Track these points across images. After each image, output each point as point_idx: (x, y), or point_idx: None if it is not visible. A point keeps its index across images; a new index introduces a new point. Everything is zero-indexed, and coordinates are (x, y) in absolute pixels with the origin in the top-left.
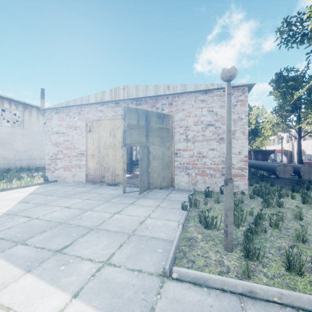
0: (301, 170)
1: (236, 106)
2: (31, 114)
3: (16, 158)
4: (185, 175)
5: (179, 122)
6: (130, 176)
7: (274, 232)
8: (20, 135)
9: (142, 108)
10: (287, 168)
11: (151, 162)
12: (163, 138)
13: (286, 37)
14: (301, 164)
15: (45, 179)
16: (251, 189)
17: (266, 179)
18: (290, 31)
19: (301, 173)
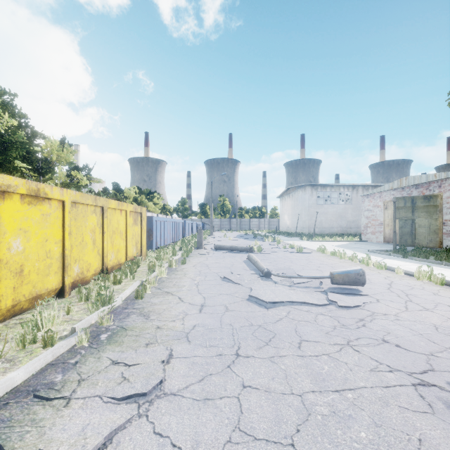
0: None
1: None
2: (357, 192)
3: (347, 227)
4: None
5: (446, 199)
6: None
7: None
8: (350, 210)
9: (419, 191)
10: None
11: (416, 229)
12: (429, 212)
13: None
14: None
15: (360, 239)
16: None
17: None
18: None
19: None
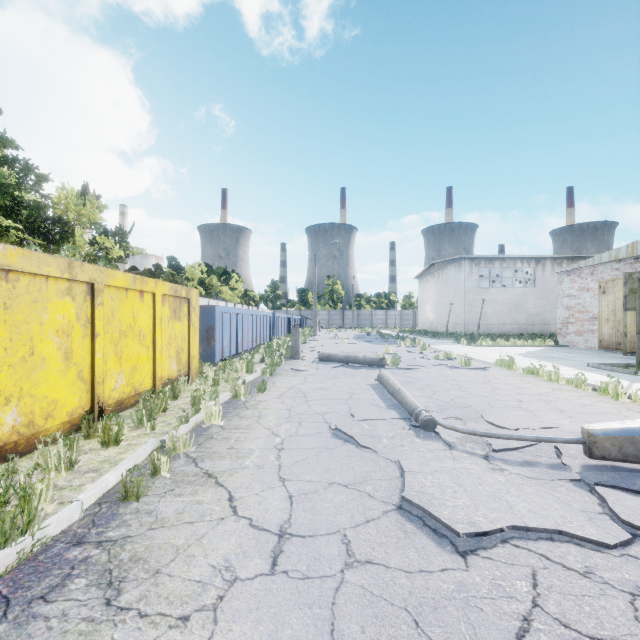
0: None
1: None
2: (544, 268)
3: (528, 323)
4: None
5: None
6: None
7: None
8: (531, 296)
9: None
10: None
11: None
12: None
13: None
14: None
15: (555, 343)
16: None
17: None
18: None
19: None
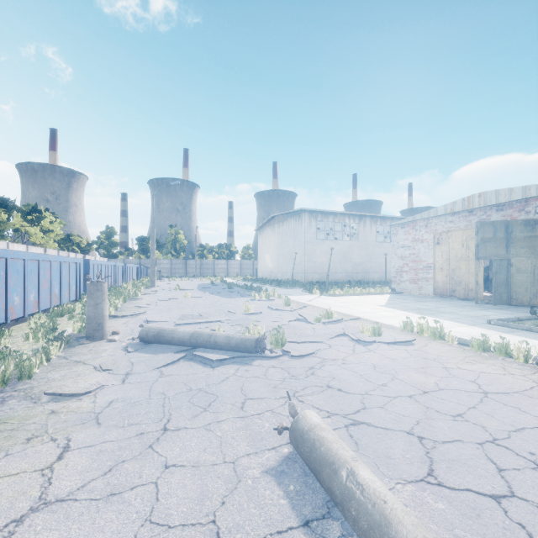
0: None
1: None
2: (365, 224)
3: (354, 271)
4: None
5: None
6: None
7: None
8: (356, 248)
9: (505, 214)
10: None
11: (513, 275)
12: (533, 248)
13: None
14: None
15: (393, 290)
16: None
17: None
18: None
19: None
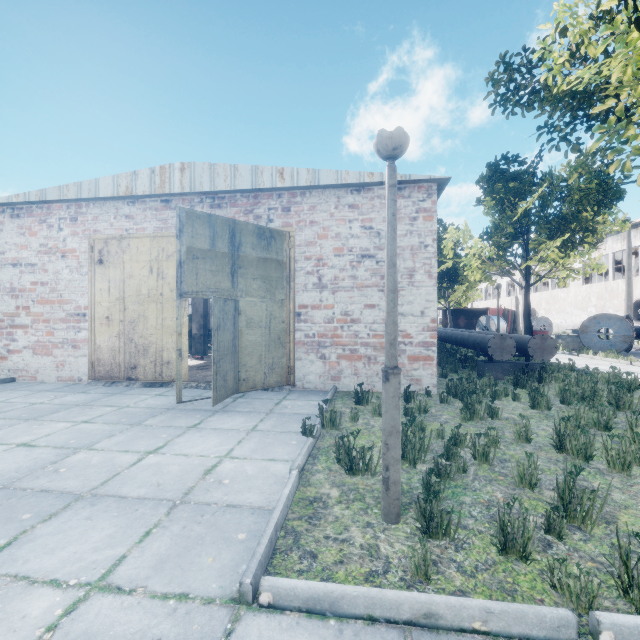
0: (529, 346)
1: (416, 220)
2: None
3: None
4: (316, 359)
5: (305, 248)
6: (202, 363)
7: (481, 471)
8: None
9: (225, 216)
10: (506, 342)
11: (243, 332)
12: (269, 281)
13: (504, 93)
14: (530, 334)
15: None
16: (444, 384)
17: (472, 363)
18: (510, 82)
19: (529, 351)
